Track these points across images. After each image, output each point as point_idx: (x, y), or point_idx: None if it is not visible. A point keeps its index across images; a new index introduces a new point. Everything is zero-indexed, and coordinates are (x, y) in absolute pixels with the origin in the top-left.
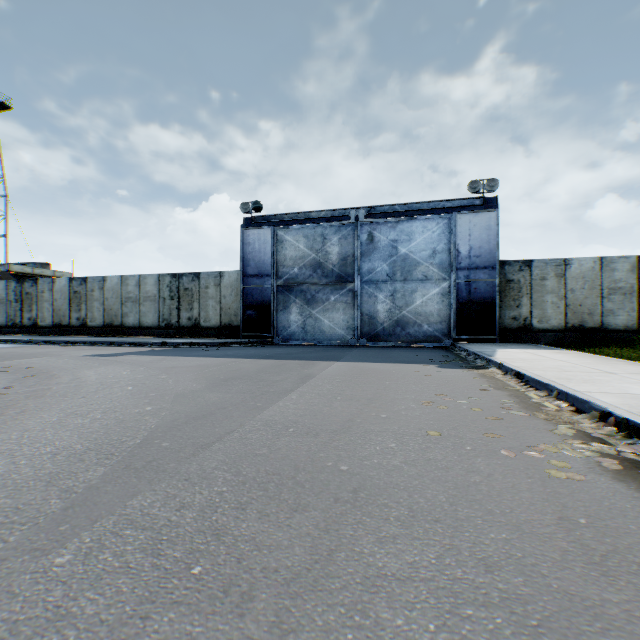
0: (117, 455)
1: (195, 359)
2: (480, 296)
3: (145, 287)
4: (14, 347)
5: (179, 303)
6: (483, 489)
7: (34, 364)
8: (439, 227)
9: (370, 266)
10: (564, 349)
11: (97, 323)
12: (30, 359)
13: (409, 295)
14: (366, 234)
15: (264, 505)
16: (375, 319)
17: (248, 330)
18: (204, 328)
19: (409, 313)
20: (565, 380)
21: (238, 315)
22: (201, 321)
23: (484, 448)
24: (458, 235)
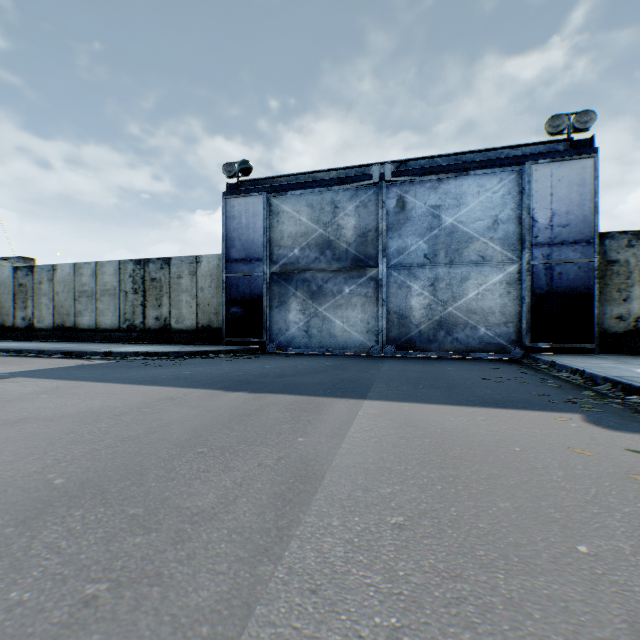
0: None
1: (108, 390)
2: (567, 285)
3: (103, 277)
4: None
5: (145, 298)
6: None
7: None
8: (503, 185)
9: (400, 244)
10: None
11: (46, 324)
12: None
13: (457, 284)
14: (394, 199)
15: None
16: (407, 319)
17: (232, 334)
18: (176, 331)
19: (458, 310)
20: None
21: (219, 313)
22: (172, 321)
23: None
24: (533, 195)
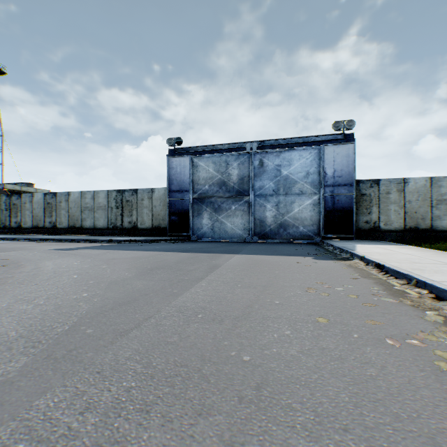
0: (43, 343)
1: (131, 252)
2: (341, 206)
3: (98, 199)
4: (1, 243)
5: (122, 211)
6: (381, 385)
7: (10, 256)
8: (311, 155)
9: (261, 184)
10: (406, 245)
11: (64, 225)
12: (9, 252)
13: (289, 205)
14: (258, 161)
15: (169, 406)
16: (264, 222)
17: (172, 230)
18: (140, 229)
19: (289, 218)
20: (419, 271)
21: (165, 220)
22: (138, 224)
23: (369, 335)
24: (325, 161)
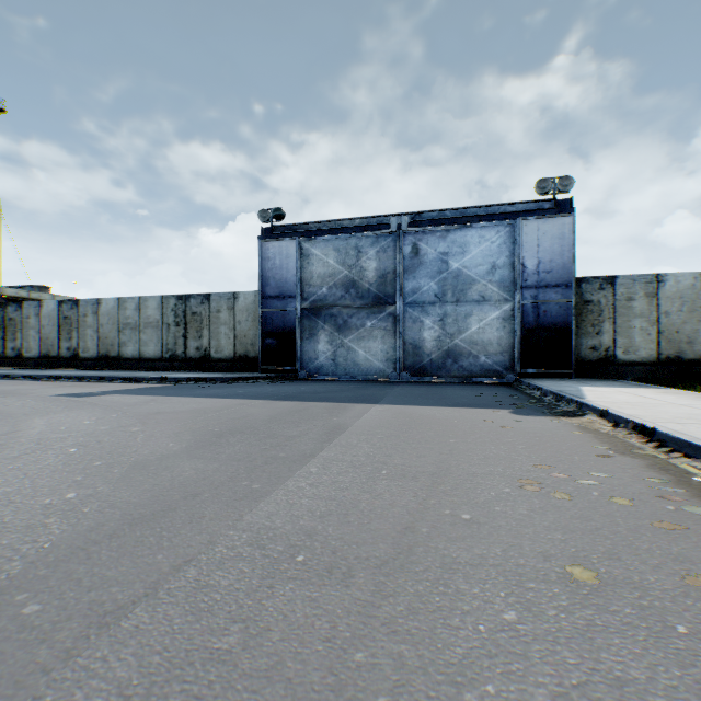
0: None
1: (193, 400)
2: (551, 321)
3: (146, 311)
4: None
5: (186, 330)
6: None
7: None
8: (499, 236)
9: (414, 285)
10: (666, 387)
11: (90, 354)
12: None
13: (462, 320)
14: (410, 246)
15: None
16: (421, 349)
17: (267, 362)
18: (215, 360)
19: (462, 342)
20: None
21: (255, 344)
22: (212, 351)
23: None
24: (523, 246)
